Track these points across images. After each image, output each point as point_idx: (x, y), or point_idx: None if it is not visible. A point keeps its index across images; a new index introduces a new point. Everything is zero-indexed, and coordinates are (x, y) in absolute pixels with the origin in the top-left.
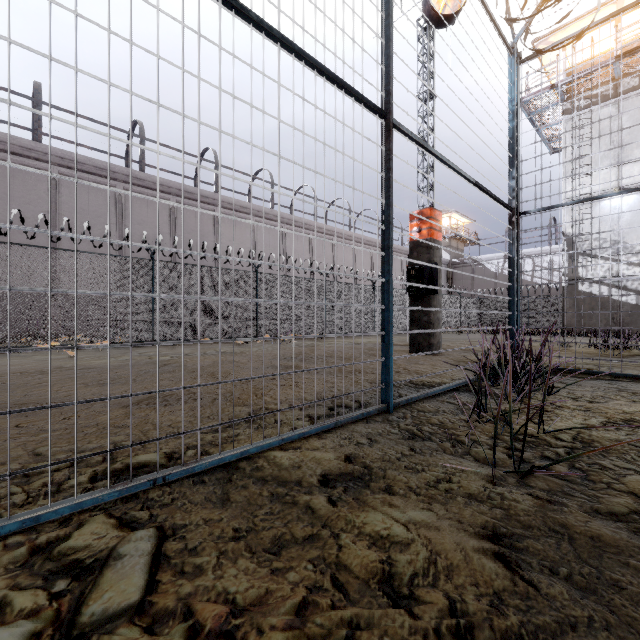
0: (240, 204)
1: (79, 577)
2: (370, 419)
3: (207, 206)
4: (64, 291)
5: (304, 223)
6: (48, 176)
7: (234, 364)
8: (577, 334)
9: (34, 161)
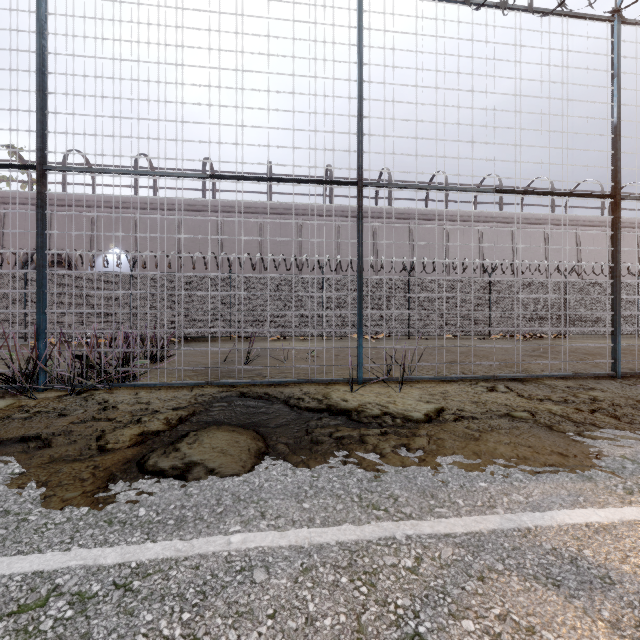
0: (468, 214)
1: (488, 387)
2: (600, 378)
3: (438, 222)
4: (469, 312)
5: (538, 219)
6: (335, 225)
7: (485, 352)
8: None
9: (328, 217)
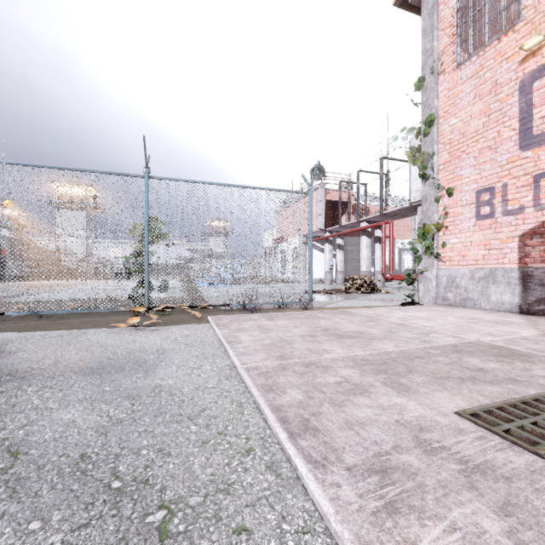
0: None
1: None
2: None
3: None
4: None
5: None
6: None
7: None
8: (60, 277)
9: None
